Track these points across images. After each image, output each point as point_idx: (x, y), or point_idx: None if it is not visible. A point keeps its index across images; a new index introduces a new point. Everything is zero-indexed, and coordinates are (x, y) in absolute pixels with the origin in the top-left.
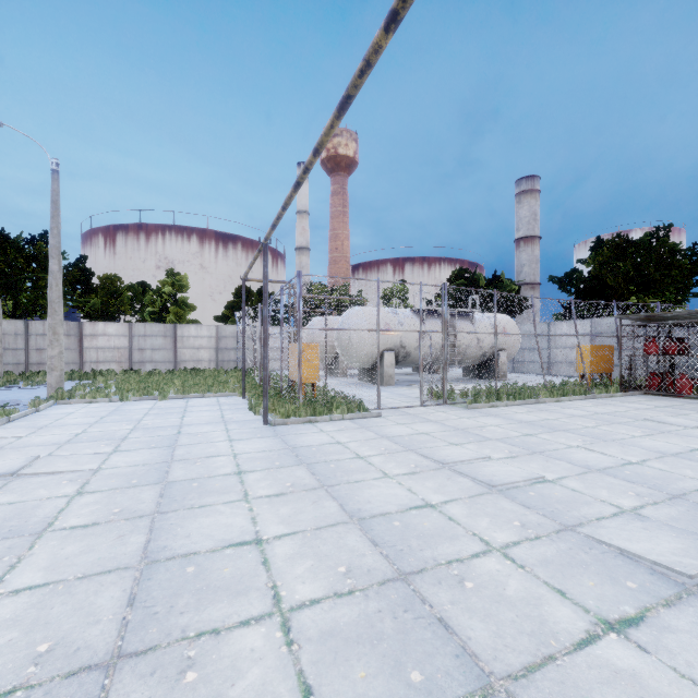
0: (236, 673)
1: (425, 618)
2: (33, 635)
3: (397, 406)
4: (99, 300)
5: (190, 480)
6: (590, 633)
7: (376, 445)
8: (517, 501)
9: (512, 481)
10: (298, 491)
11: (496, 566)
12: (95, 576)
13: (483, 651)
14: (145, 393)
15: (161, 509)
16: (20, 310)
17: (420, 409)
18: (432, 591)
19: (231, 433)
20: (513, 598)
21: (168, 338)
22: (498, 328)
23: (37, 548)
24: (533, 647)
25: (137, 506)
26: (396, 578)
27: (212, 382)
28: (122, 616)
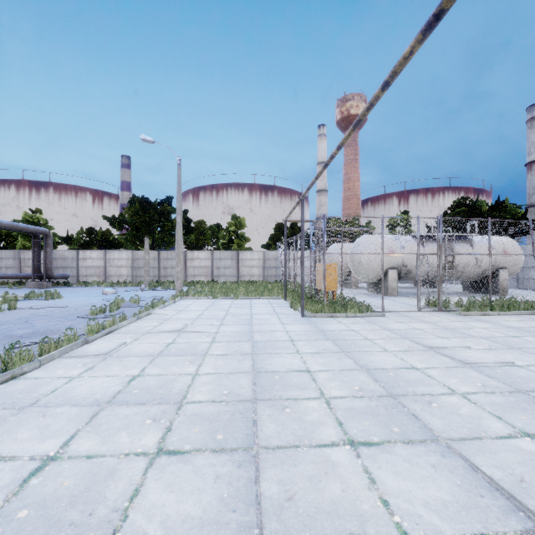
0: (307, 413)
1: (404, 412)
2: (220, 388)
3: (398, 310)
4: (194, 237)
5: (265, 341)
6: (511, 435)
7: (380, 333)
8: (484, 373)
9: (483, 362)
10: (328, 352)
11: (456, 400)
12: (235, 373)
13: (436, 429)
14: (226, 294)
15: (255, 352)
16: (154, 244)
17: (417, 313)
18: (410, 404)
19: (282, 320)
20: (462, 414)
21: (233, 260)
22: (498, 249)
23: (206, 360)
24: (469, 433)
25: (243, 350)
26: (388, 396)
27: (263, 289)
28: (252, 388)
